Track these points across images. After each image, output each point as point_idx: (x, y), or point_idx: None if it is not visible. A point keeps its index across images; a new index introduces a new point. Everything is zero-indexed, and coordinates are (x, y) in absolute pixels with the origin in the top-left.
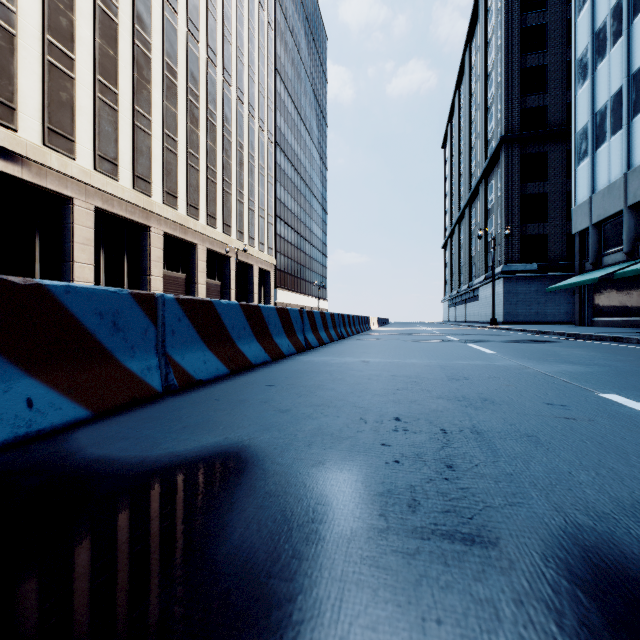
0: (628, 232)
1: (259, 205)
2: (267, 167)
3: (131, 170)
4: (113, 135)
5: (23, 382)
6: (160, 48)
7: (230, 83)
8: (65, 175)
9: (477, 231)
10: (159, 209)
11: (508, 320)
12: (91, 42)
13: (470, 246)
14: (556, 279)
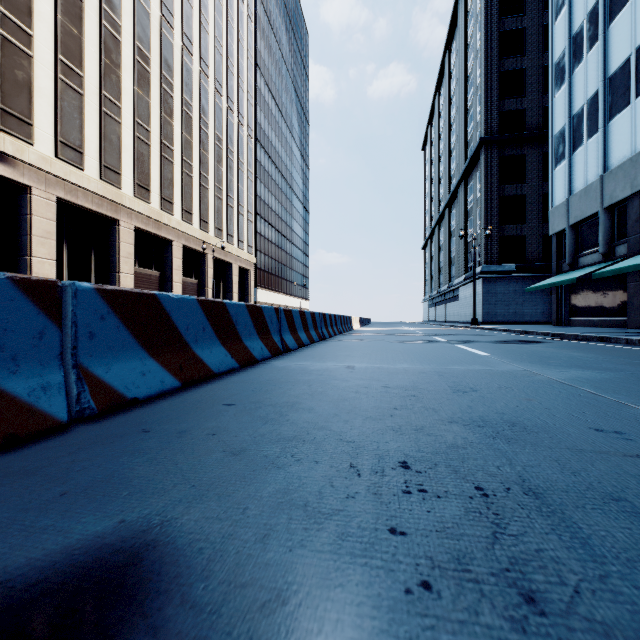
0: (604, 233)
1: (238, 202)
2: (247, 163)
3: (98, 159)
4: (77, 121)
5: None
6: (131, 31)
7: (207, 74)
8: (21, 161)
9: (457, 232)
10: (130, 202)
11: (487, 320)
12: (52, 18)
13: (450, 247)
14: (533, 280)
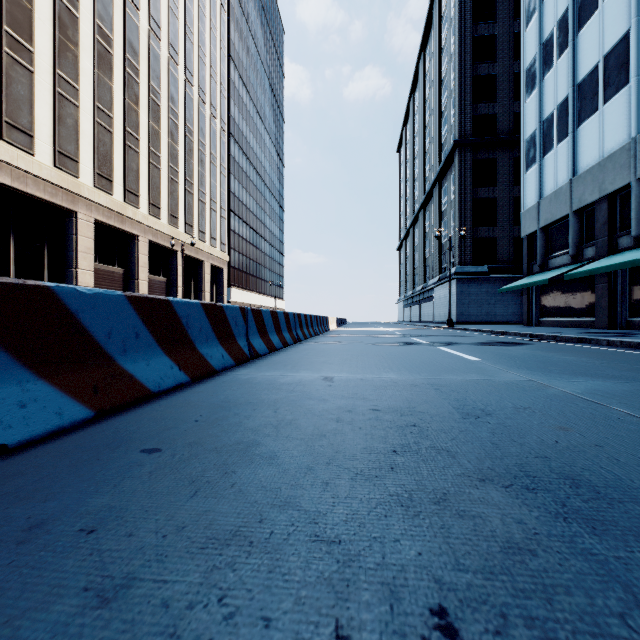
0: (574, 236)
1: (210, 197)
2: (219, 157)
3: (51, 144)
4: (26, 100)
5: None
6: (90, 8)
7: (177, 61)
8: None
9: (431, 233)
10: (89, 193)
11: (461, 320)
12: None
13: (424, 248)
14: (504, 281)
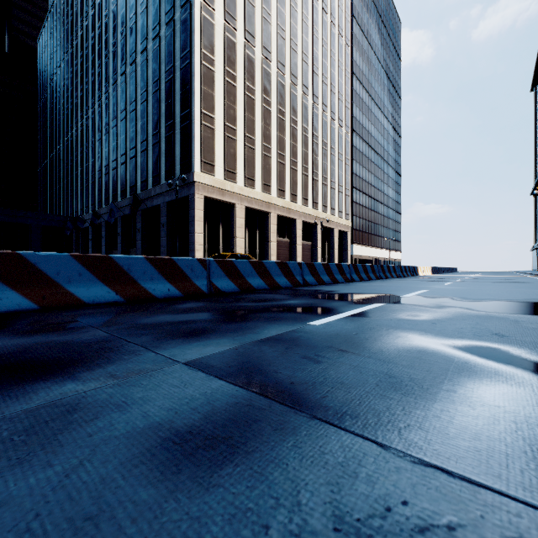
0: None
1: (338, 183)
2: (344, 153)
3: (261, 181)
4: (252, 164)
5: (285, 279)
6: (275, 101)
7: (317, 103)
8: (232, 192)
9: None
10: (275, 201)
11: None
12: (243, 116)
13: None
14: None
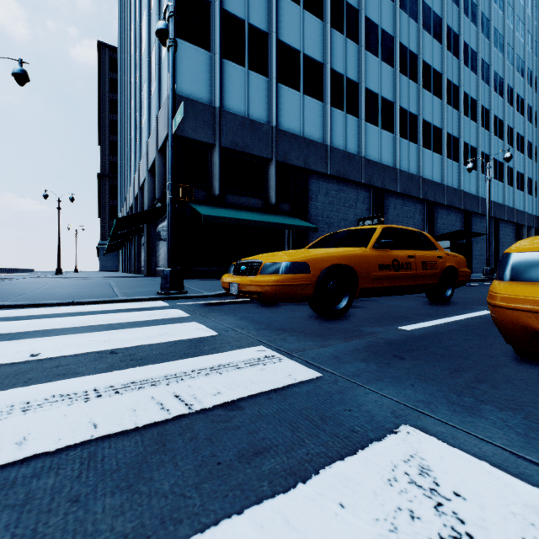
0: None
1: None
2: None
3: None
4: None
5: None
6: None
7: None
8: None
9: None
10: None
11: (103, 269)
12: None
13: None
14: None
